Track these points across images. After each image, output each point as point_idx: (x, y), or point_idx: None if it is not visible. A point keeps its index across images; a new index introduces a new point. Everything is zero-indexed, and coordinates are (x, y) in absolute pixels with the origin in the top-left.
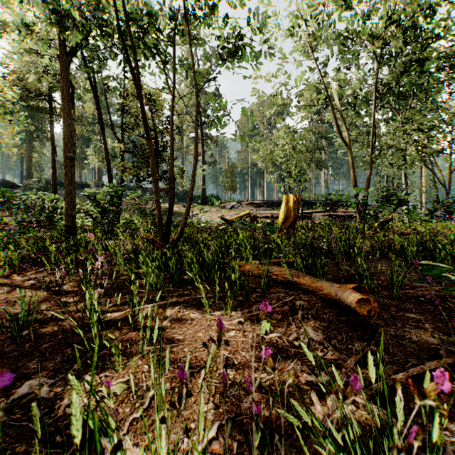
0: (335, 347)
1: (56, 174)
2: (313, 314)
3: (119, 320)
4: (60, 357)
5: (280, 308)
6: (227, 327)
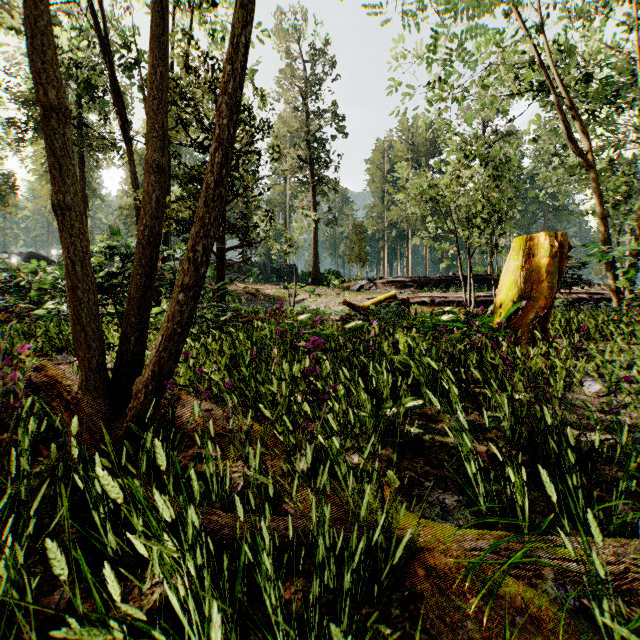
0: None
1: None
2: None
3: None
4: None
5: None
6: None
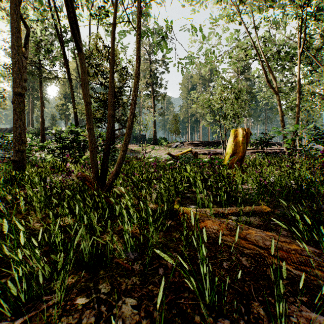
0: None
1: (44, 122)
2: None
3: None
4: None
5: None
6: None
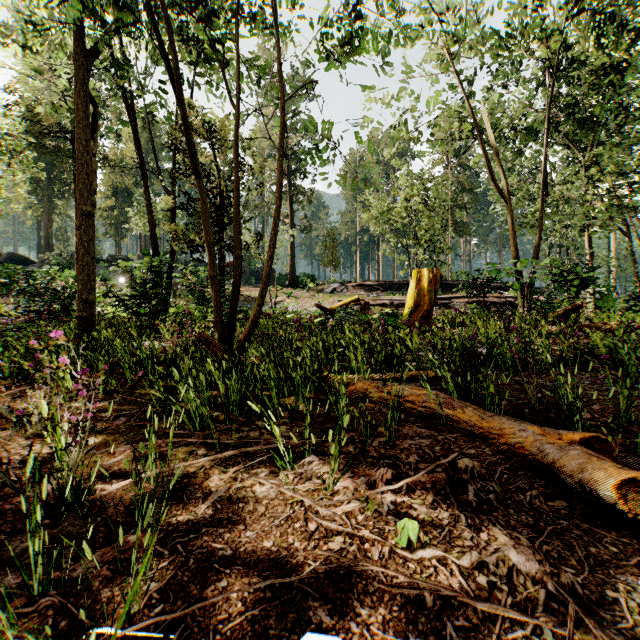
0: (575, 593)
1: None
2: (498, 492)
3: (116, 499)
4: None
5: (428, 476)
6: (327, 526)
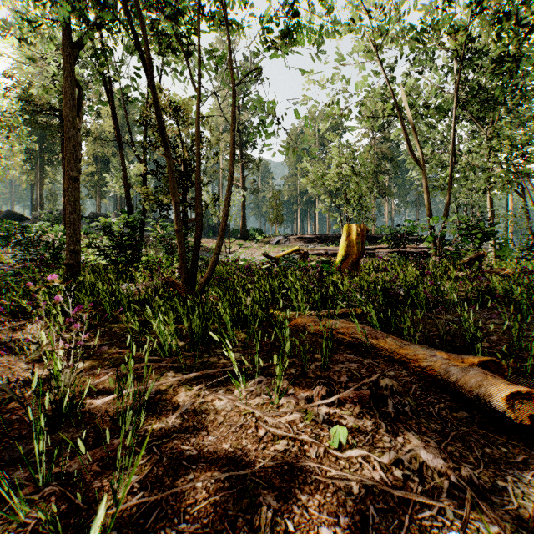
0: (472, 483)
1: None
2: (412, 405)
3: (102, 411)
4: None
5: (356, 393)
6: (273, 431)
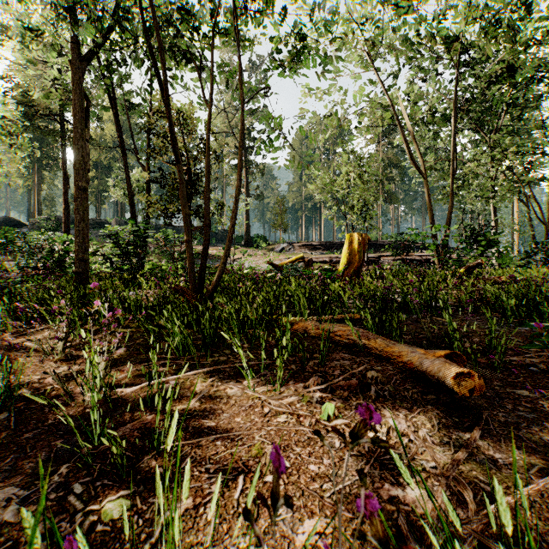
0: (425, 440)
1: (69, 210)
2: (391, 390)
3: (132, 397)
4: (45, 454)
5: (346, 382)
6: (276, 409)
